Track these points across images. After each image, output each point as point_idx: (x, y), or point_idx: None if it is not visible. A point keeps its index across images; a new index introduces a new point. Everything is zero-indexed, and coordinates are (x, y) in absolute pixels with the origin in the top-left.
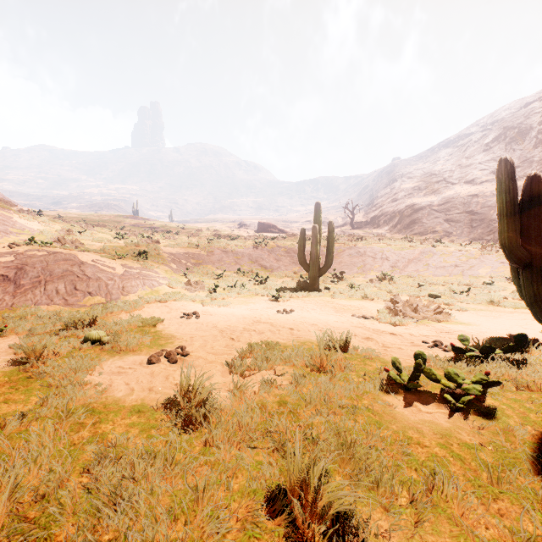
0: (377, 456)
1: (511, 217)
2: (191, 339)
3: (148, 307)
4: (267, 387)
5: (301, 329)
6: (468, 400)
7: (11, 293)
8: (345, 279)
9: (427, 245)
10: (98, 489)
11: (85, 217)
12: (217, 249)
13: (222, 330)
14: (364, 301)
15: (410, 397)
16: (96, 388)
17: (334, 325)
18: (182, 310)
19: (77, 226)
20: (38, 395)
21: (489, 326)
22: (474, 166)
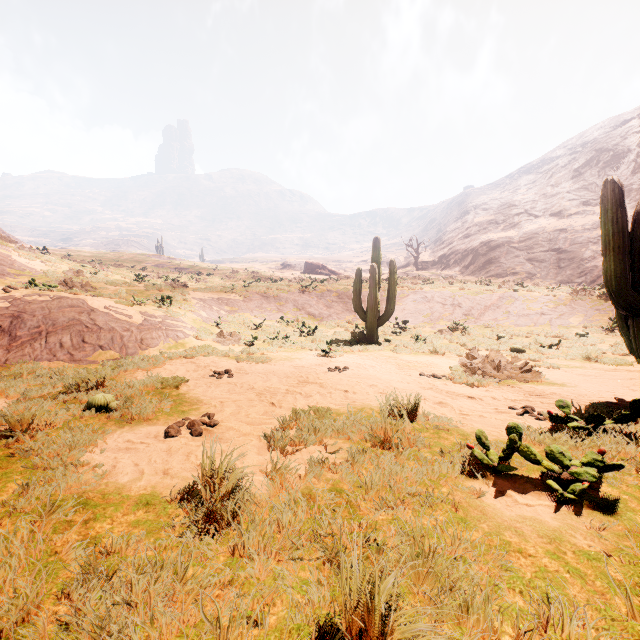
0: (466, 572)
1: (619, 252)
2: (222, 404)
3: (171, 364)
4: (315, 469)
5: (358, 391)
6: (581, 490)
7: (5, 347)
8: (410, 330)
9: (507, 289)
10: (78, 626)
11: (99, 256)
12: (256, 294)
13: (260, 393)
14: (433, 356)
15: (501, 483)
16: (94, 470)
17: (399, 386)
18: (212, 367)
19: (89, 266)
20: (18, 480)
21: (589, 387)
22: (561, 195)
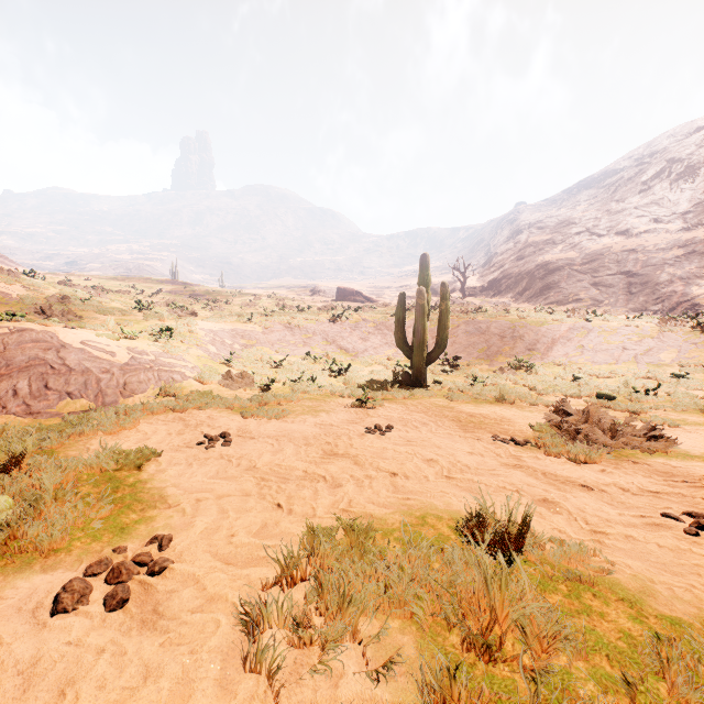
0: None
1: None
2: (197, 504)
3: (150, 422)
4: None
5: (411, 472)
6: None
7: None
8: (462, 368)
9: (577, 318)
10: None
11: (104, 281)
12: (278, 324)
13: (263, 478)
14: (500, 405)
15: None
16: None
17: (469, 462)
18: (205, 428)
19: (82, 292)
20: None
21: None
22: (628, 212)
